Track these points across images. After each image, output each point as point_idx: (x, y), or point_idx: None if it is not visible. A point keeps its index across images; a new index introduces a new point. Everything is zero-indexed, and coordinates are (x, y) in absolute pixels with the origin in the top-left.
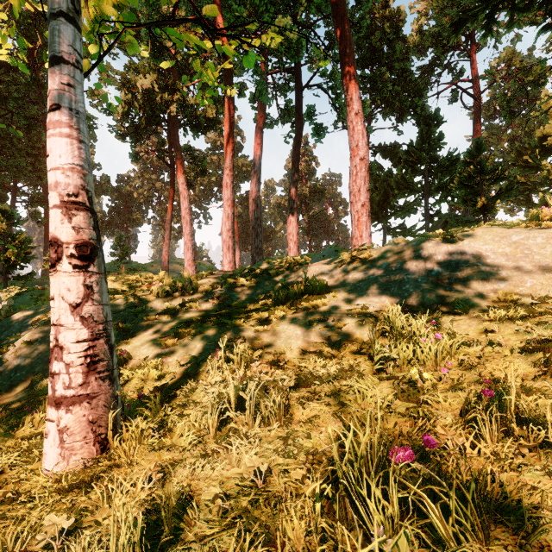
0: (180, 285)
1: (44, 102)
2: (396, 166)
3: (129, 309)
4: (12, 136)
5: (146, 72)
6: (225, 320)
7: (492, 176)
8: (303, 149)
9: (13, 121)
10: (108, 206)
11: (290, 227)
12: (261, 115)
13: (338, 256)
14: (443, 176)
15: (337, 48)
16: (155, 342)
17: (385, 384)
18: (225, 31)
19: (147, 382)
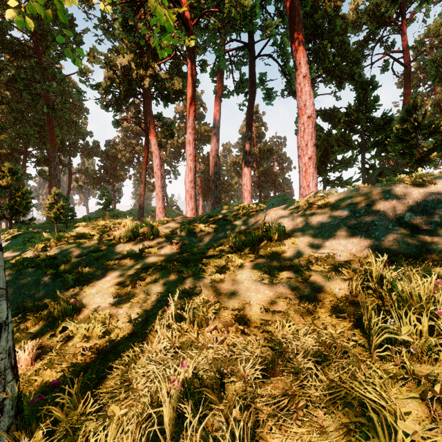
0: (141, 230)
1: (44, 80)
2: (334, 127)
3: (92, 253)
4: (23, 110)
5: (124, 53)
6: (181, 267)
7: (427, 131)
8: (254, 117)
9: (24, 98)
10: (98, 165)
11: (244, 178)
12: (220, 86)
13: (293, 202)
14: (378, 134)
15: (286, 22)
16: (108, 291)
17: (403, 388)
18: (188, 7)
19: (91, 340)
